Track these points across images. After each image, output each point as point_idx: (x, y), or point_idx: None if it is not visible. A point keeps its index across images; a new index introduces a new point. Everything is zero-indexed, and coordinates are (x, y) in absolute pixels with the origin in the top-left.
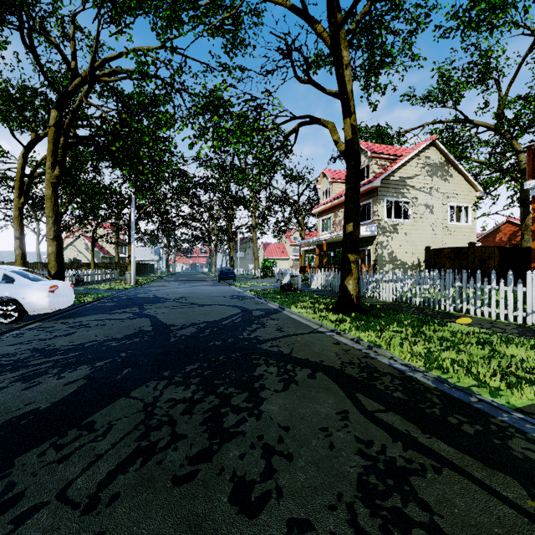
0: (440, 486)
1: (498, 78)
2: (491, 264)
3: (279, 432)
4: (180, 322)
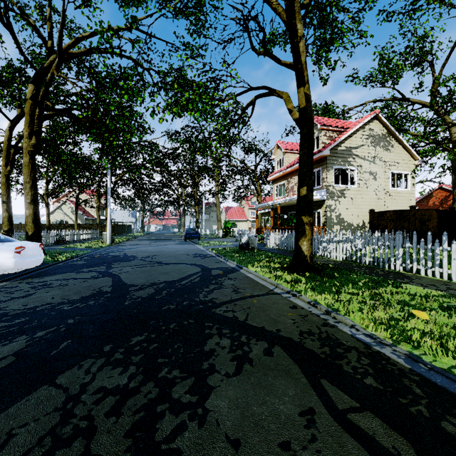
0: None
1: (432, 61)
2: (431, 225)
3: (226, 451)
4: (140, 282)
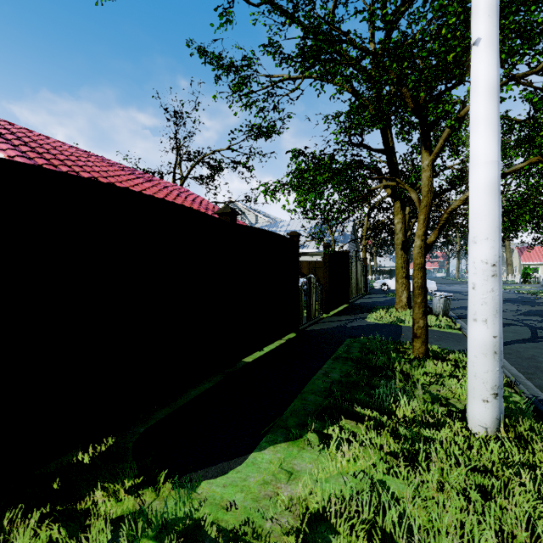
0: None
1: None
2: None
3: None
4: None
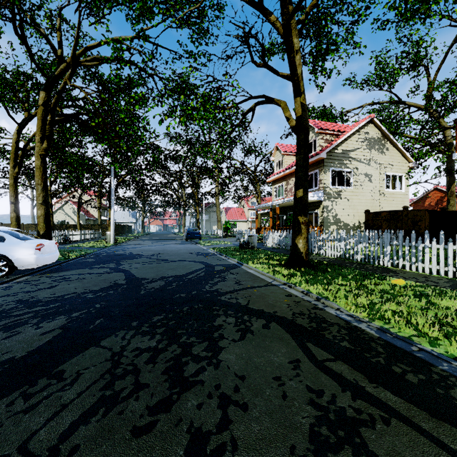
0: (390, 438)
1: (427, 65)
2: (422, 225)
3: (235, 381)
4: (150, 276)
